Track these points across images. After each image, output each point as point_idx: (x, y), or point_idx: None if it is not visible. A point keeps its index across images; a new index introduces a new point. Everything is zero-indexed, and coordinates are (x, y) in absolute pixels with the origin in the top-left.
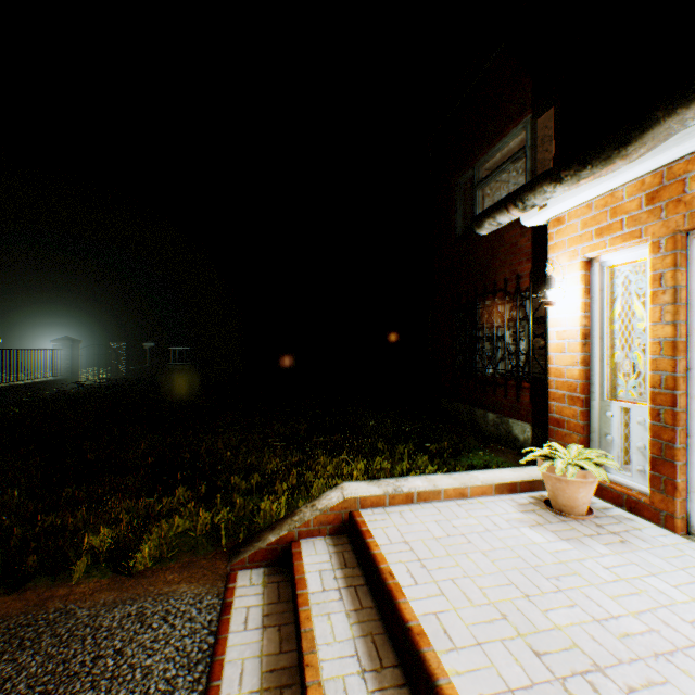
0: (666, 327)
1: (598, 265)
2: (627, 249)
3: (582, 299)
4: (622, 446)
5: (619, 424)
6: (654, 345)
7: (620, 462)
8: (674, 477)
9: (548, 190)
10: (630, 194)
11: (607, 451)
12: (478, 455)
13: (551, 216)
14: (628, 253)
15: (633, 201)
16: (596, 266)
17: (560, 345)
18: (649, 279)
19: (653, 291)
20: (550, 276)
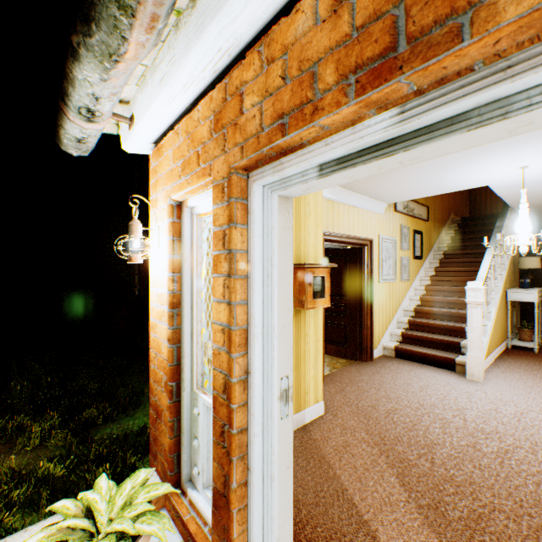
0: (228, 309)
1: (191, 212)
2: (205, 192)
3: (173, 255)
4: (210, 453)
5: (205, 425)
6: (219, 333)
7: (207, 475)
8: (234, 533)
9: (80, 76)
10: (204, 115)
11: (196, 458)
12: (148, 408)
13: (148, 141)
14: (206, 198)
15: (205, 124)
16: (188, 213)
17: (160, 313)
18: (217, 237)
19: (219, 254)
20: (134, 220)
